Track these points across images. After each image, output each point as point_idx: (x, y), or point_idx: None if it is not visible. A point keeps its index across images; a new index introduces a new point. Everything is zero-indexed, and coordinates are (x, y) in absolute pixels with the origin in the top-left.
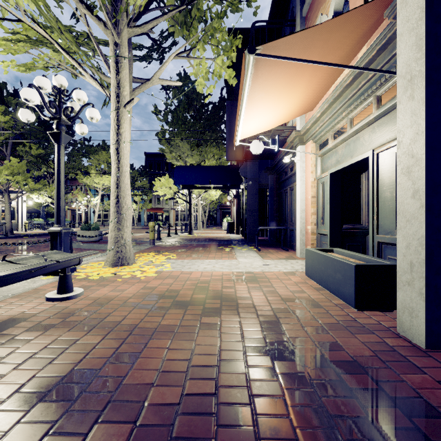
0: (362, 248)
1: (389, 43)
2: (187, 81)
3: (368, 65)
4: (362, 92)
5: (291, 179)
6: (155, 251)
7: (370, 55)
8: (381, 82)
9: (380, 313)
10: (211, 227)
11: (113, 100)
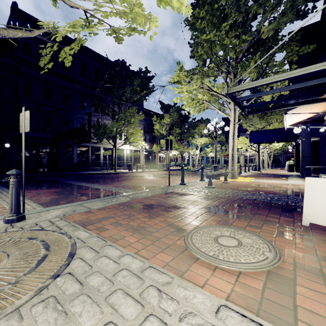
0: None
1: None
2: None
3: None
4: None
5: None
6: (242, 177)
7: None
8: None
9: None
10: (276, 168)
11: (232, 122)
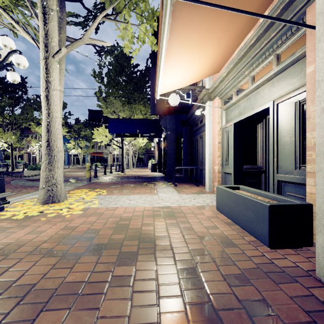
0: (258, 184)
1: (292, 2)
2: (117, 47)
3: (271, 25)
4: (264, 51)
5: (201, 129)
6: (89, 188)
7: (274, 14)
8: (282, 40)
9: (290, 250)
10: (140, 166)
11: (41, 50)
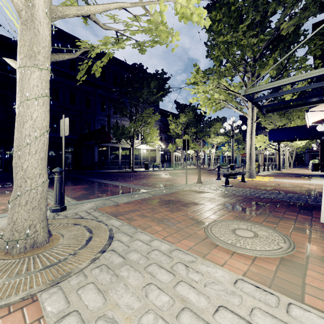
0: None
1: None
2: None
3: None
4: None
5: None
6: (261, 176)
7: None
8: None
9: None
10: (298, 167)
11: (250, 121)
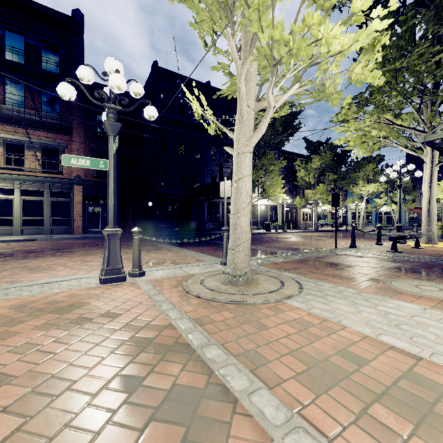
0: None
1: None
2: None
3: None
4: None
5: None
6: None
7: None
8: None
9: None
10: None
11: (428, 164)
